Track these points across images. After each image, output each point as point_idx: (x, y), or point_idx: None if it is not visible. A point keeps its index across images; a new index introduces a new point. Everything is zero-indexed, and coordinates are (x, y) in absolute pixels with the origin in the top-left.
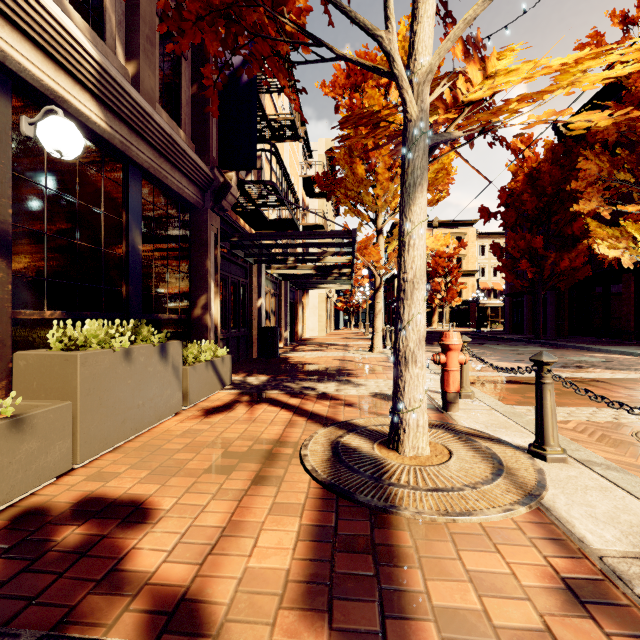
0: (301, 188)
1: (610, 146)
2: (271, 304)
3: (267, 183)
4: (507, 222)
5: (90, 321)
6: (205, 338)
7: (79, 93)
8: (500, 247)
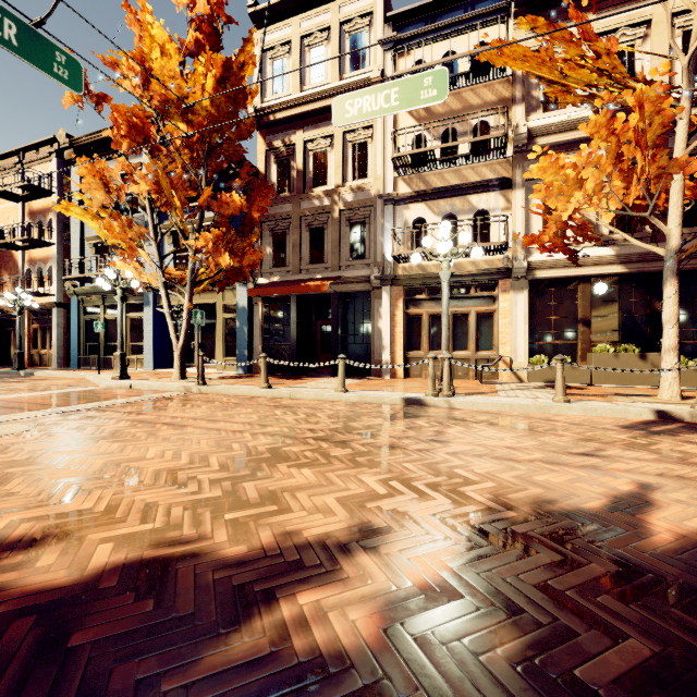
0: None
1: None
2: None
3: None
4: None
5: (601, 344)
6: None
7: (611, 267)
8: None
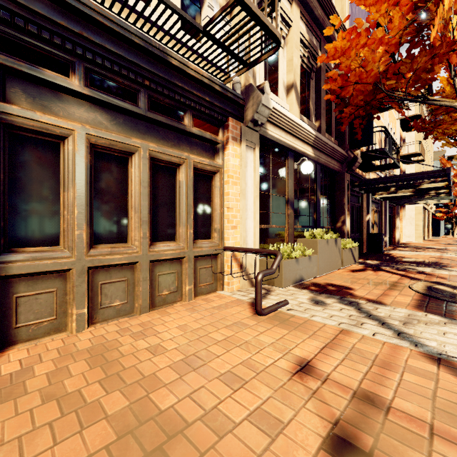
0: (398, 128)
1: None
2: (374, 218)
3: (379, 150)
4: None
5: (318, 229)
6: (343, 238)
7: (308, 148)
8: None
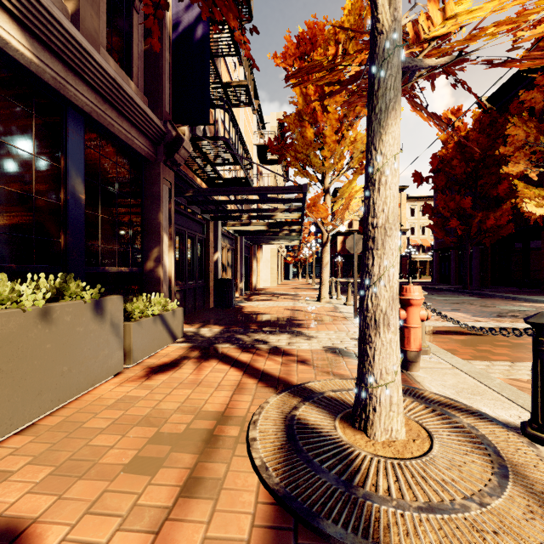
0: (255, 155)
1: (537, 113)
2: (227, 258)
3: (220, 139)
4: (438, 185)
5: None
6: (157, 291)
7: None
8: (431, 207)
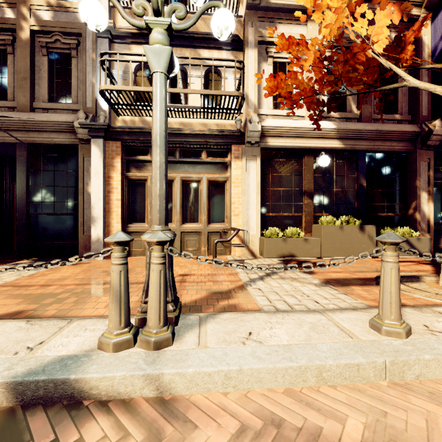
0: None
1: None
2: None
3: None
4: None
5: (328, 216)
6: (415, 227)
7: (331, 141)
8: None
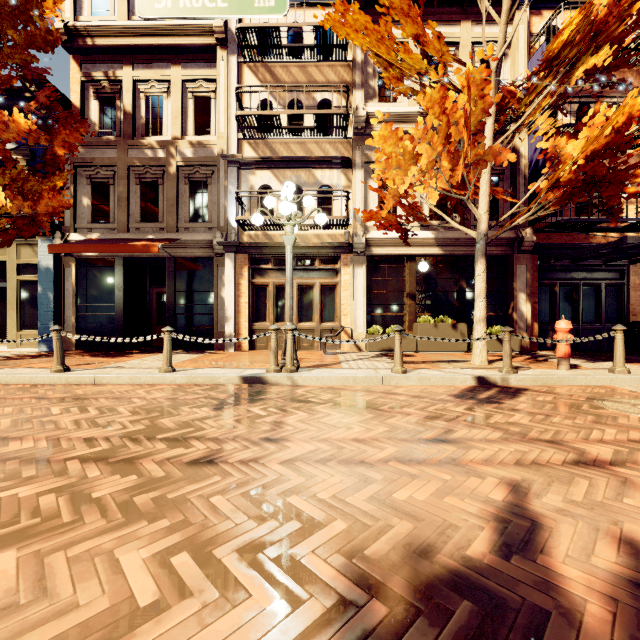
0: None
1: None
2: None
3: (559, 222)
4: None
5: (424, 316)
6: (512, 325)
7: (431, 249)
8: None
